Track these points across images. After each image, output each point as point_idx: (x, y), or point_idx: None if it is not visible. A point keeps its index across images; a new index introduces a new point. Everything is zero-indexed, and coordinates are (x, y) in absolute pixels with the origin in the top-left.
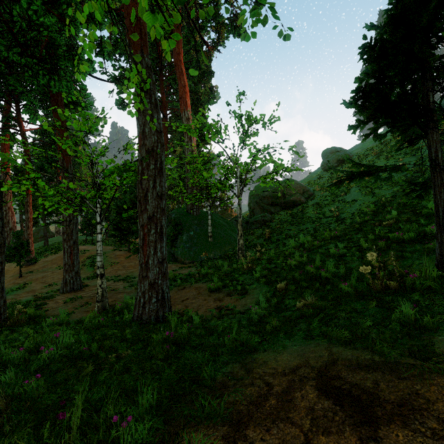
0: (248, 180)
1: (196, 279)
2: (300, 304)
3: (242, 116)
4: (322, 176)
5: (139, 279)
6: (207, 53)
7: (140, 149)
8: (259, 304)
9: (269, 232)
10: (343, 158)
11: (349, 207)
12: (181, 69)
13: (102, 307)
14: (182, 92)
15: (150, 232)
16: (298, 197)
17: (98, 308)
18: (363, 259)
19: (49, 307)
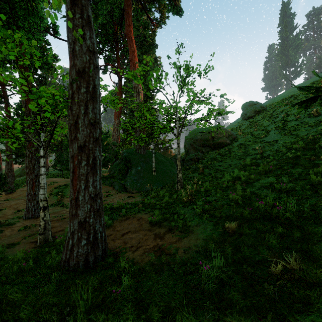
0: (185, 122)
1: (140, 209)
2: (277, 267)
3: (180, 67)
4: (242, 124)
5: (69, 217)
6: (152, 29)
7: (70, 70)
8: (212, 261)
9: (202, 167)
10: (259, 109)
11: (271, 146)
12: (131, 38)
13: (44, 240)
14: (131, 56)
15: (80, 163)
16: (224, 139)
17: (39, 240)
18: (319, 194)
19: (3, 236)
